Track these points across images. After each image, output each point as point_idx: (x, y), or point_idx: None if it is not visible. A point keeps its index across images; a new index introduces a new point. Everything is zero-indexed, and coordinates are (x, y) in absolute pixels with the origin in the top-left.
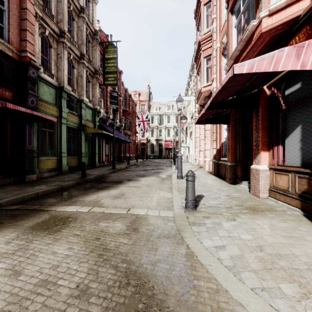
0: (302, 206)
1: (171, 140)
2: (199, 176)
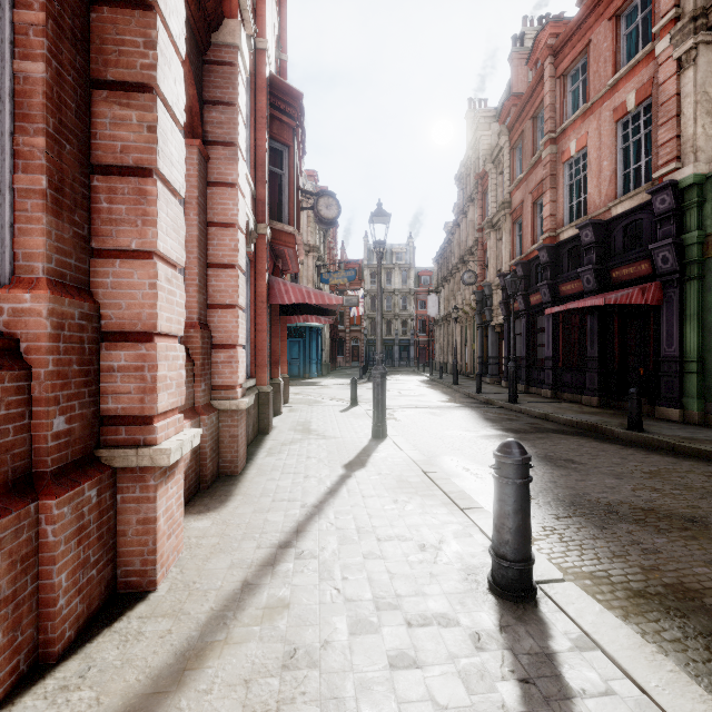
0: None
1: None
2: (320, 449)
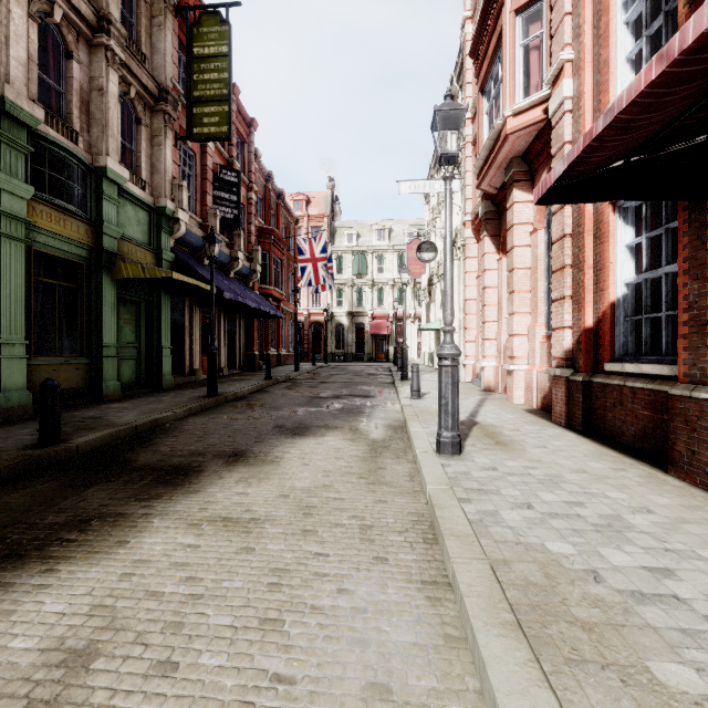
0: None
1: (388, 314)
2: (517, 436)
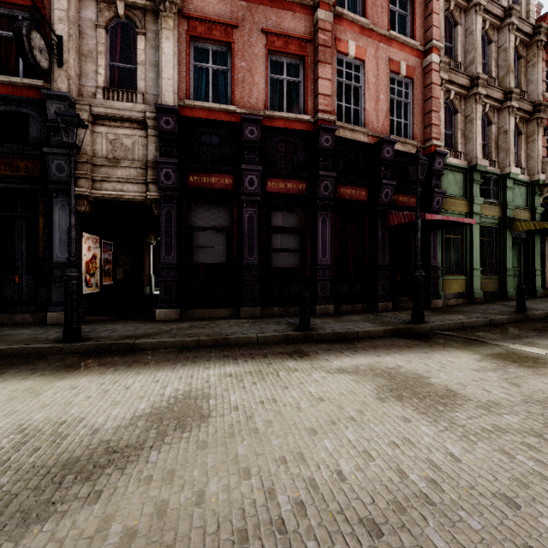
0: None
1: None
2: None
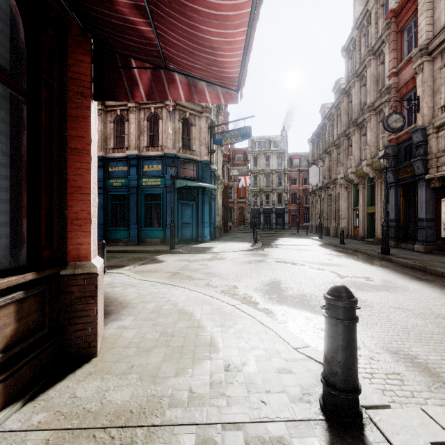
0: (8, 392)
1: None
2: None
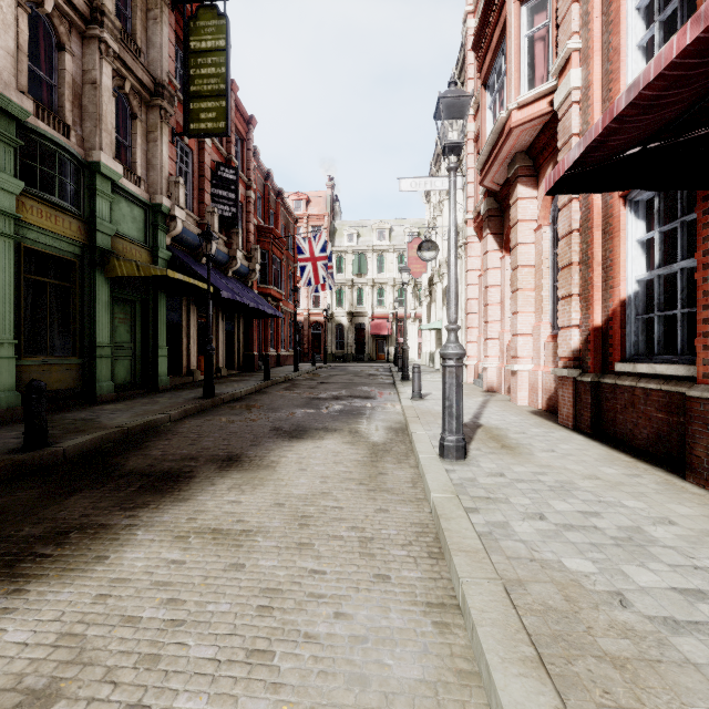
0: None
1: (388, 314)
2: (523, 439)
